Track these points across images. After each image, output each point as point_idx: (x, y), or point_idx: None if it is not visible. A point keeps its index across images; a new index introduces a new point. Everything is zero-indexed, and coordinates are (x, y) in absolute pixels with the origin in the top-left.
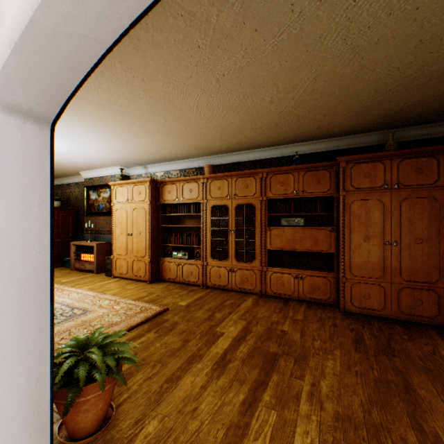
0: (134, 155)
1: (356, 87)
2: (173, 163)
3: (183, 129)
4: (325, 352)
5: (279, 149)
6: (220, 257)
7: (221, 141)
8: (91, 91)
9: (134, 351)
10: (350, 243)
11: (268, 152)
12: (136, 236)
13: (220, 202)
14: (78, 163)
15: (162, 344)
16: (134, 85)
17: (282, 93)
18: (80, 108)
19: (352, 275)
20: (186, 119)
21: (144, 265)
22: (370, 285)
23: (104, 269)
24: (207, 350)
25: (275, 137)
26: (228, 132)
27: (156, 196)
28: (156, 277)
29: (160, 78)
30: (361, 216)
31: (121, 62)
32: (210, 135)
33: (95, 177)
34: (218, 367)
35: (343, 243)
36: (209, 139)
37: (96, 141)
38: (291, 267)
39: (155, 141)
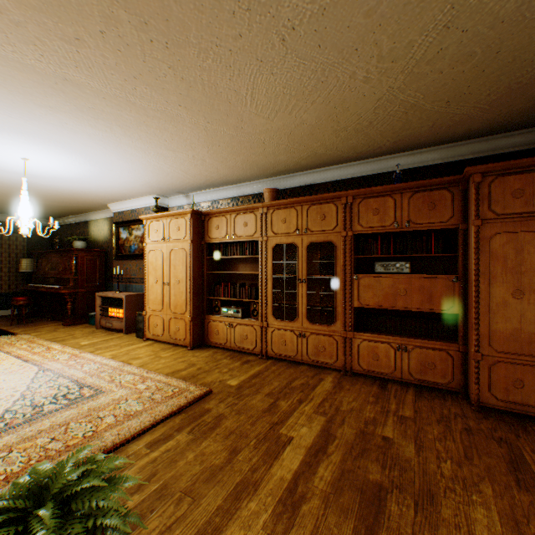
0: (171, 178)
1: (516, 41)
2: (222, 189)
3: (233, 135)
4: (464, 488)
5: (369, 164)
6: (286, 315)
7: (287, 154)
8: (95, 72)
9: (152, 468)
10: (489, 299)
11: (354, 168)
12: (174, 286)
13: (285, 239)
14: (102, 192)
15: (197, 456)
16: (154, 57)
17: (386, 60)
18: (85, 105)
19: (493, 349)
20: (236, 118)
21: (184, 325)
22: (524, 367)
23: (136, 328)
24: (265, 472)
25: (366, 143)
26: (297, 139)
27: (200, 233)
28: (200, 341)
29: (192, 41)
30: (508, 258)
31: (127, 11)
32: (271, 144)
33: (126, 211)
34: (284, 511)
35: (477, 300)
36: (271, 150)
37: (119, 159)
38: (389, 333)
39: (196, 156)
